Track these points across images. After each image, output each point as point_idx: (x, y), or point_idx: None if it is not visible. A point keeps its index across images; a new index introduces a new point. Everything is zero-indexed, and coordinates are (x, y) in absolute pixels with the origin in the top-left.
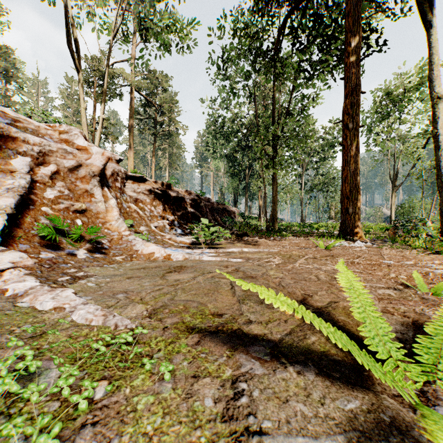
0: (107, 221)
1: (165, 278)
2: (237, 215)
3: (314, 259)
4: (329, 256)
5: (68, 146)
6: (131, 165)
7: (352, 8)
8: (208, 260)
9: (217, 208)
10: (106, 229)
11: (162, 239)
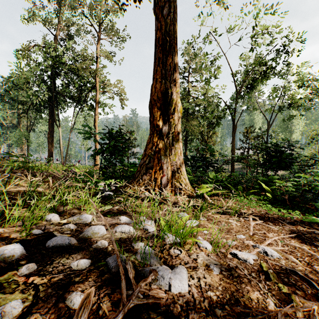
0: None
1: None
2: None
3: None
4: None
5: None
6: None
7: (50, 111)
8: None
9: None
10: None
11: None
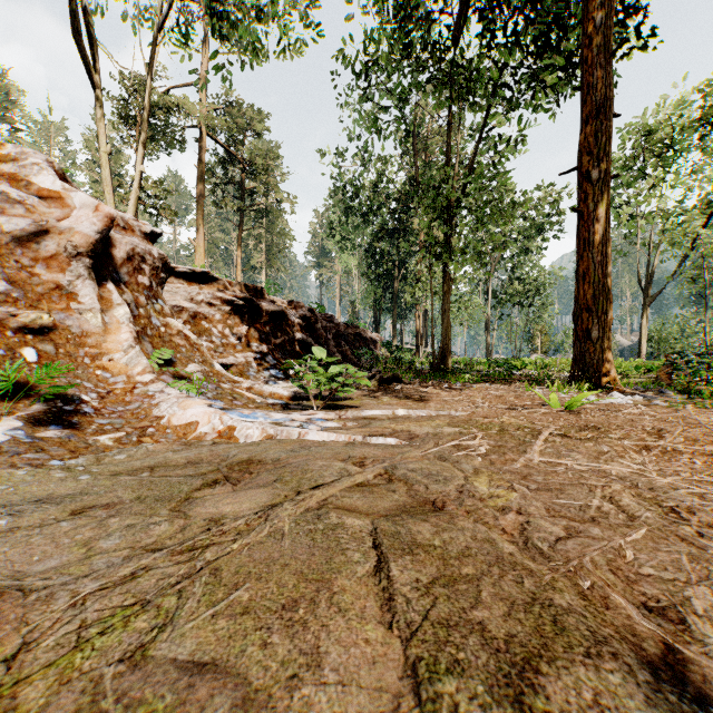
0: (104, 353)
1: (185, 512)
2: (379, 346)
3: (565, 440)
4: (589, 429)
5: (16, 188)
6: (201, 260)
7: None
8: (318, 441)
9: (346, 332)
10: (99, 369)
11: (232, 390)
